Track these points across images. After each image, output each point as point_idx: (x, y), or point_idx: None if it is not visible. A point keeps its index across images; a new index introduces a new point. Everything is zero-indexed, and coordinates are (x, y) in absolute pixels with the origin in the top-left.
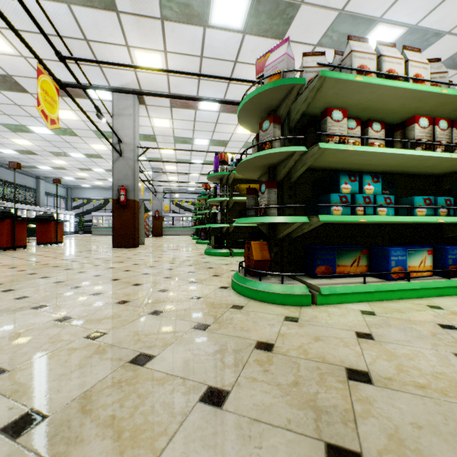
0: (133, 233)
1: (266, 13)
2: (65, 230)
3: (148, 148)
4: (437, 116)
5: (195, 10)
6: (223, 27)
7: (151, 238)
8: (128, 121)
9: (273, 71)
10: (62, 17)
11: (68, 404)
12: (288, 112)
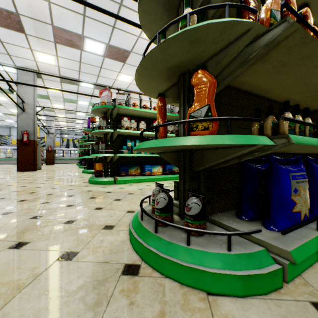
0: (33, 161)
1: (114, 51)
2: None
3: (45, 107)
4: (168, 118)
5: (75, 43)
6: (92, 52)
7: (45, 166)
8: (29, 89)
9: (103, 100)
10: None
11: (32, 199)
12: (112, 113)
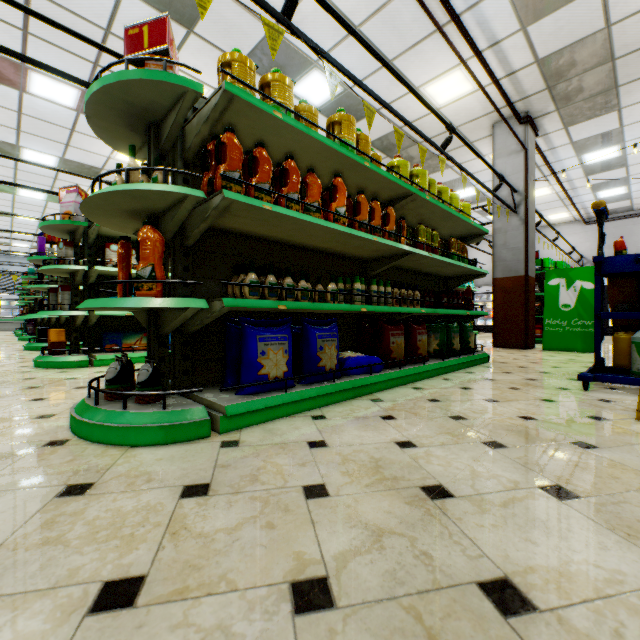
0: None
1: None
2: None
3: None
4: None
5: (5, 75)
6: (49, 99)
7: None
8: None
9: (67, 209)
10: None
11: None
12: (88, 234)
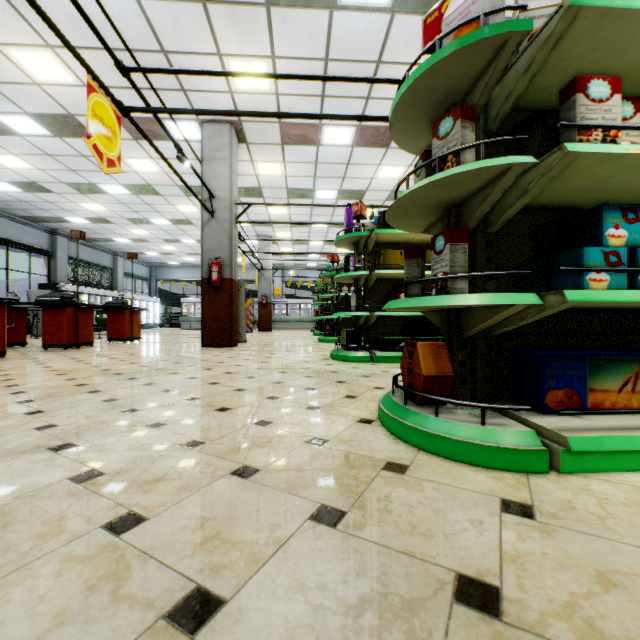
0: (230, 326)
1: None
2: (148, 322)
3: (251, 204)
4: None
5: None
6: (360, 6)
7: (255, 334)
8: (222, 167)
9: (462, 21)
10: (130, 20)
11: None
12: (485, 104)
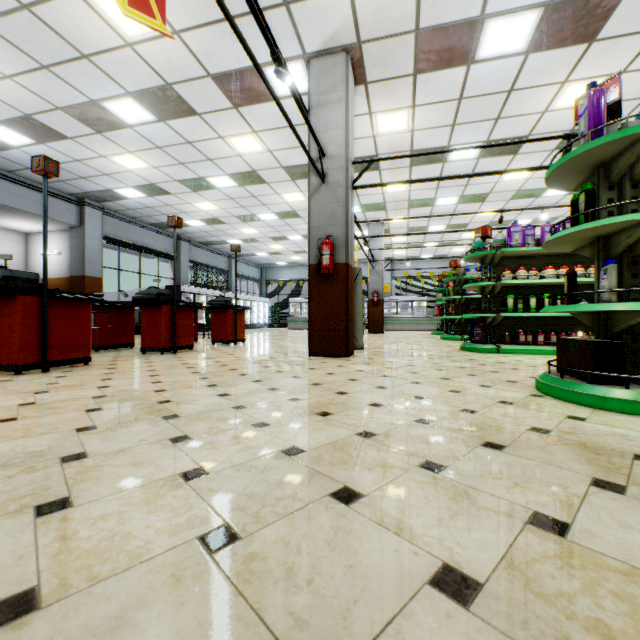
0: (345, 328)
1: None
2: (258, 322)
3: (372, 160)
4: None
5: None
6: None
7: (367, 336)
8: (335, 114)
9: None
10: None
11: None
12: None
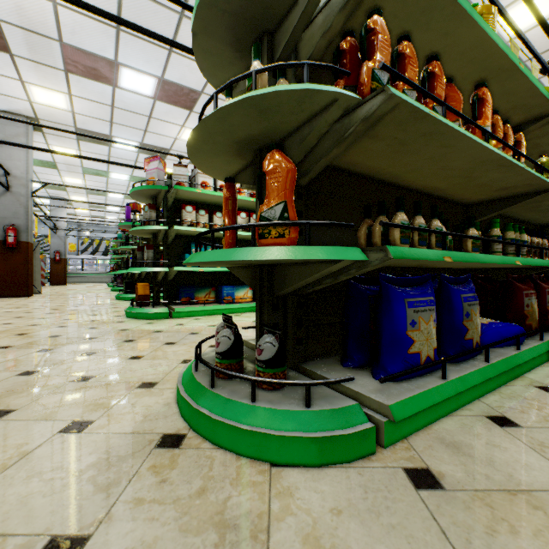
0: (27, 279)
1: (173, 91)
2: None
3: (47, 183)
4: None
5: (103, 74)
6: (134, 91)
7: (48, 287)
8: (18, 151)
9: (151, 176)
10: None
11: (22, 344)
12: (167, 198)
